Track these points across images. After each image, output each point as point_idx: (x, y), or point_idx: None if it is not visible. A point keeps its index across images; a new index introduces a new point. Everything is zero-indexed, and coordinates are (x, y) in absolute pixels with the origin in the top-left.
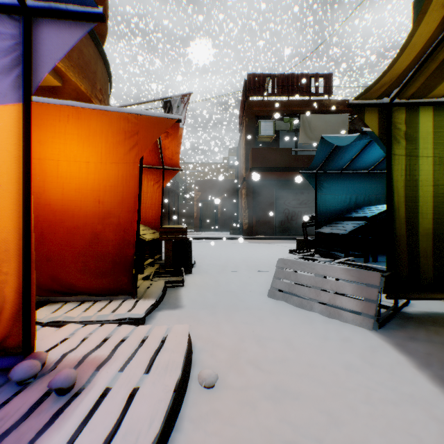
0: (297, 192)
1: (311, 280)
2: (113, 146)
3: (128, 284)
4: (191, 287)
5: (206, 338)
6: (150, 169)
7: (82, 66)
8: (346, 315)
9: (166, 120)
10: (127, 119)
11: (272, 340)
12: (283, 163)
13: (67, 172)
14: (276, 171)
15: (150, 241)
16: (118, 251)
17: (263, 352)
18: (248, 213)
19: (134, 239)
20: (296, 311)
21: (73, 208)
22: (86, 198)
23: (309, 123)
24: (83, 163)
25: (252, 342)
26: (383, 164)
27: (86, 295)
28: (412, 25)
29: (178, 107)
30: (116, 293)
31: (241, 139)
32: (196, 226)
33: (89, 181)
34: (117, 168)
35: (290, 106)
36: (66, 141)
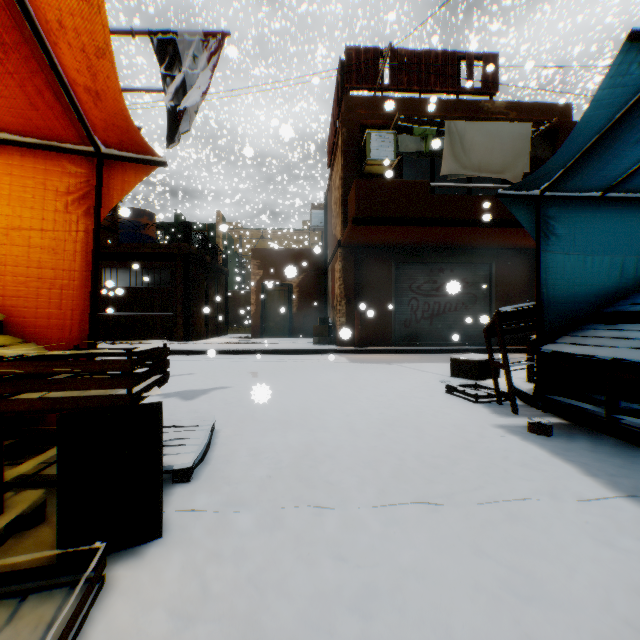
0: (432, 268)
1: None
2: None
3: None
4: None
5: None
6: (53, 155)
7: None
8: None
9: None
10: None
11: None
12: (414, 210)
13: None
14: (401, 225)
15: None
16: None
17: None
18: (346, 305)
19: None
20: None
21: None
22: None
23: (461, 137)
24: None
25: None
26: None
27: None
28: None
29: (195, 58)
30: None
31: (333, 175)
32: (255, 328)
33: None
34: None
35: (423, 110)
36: None
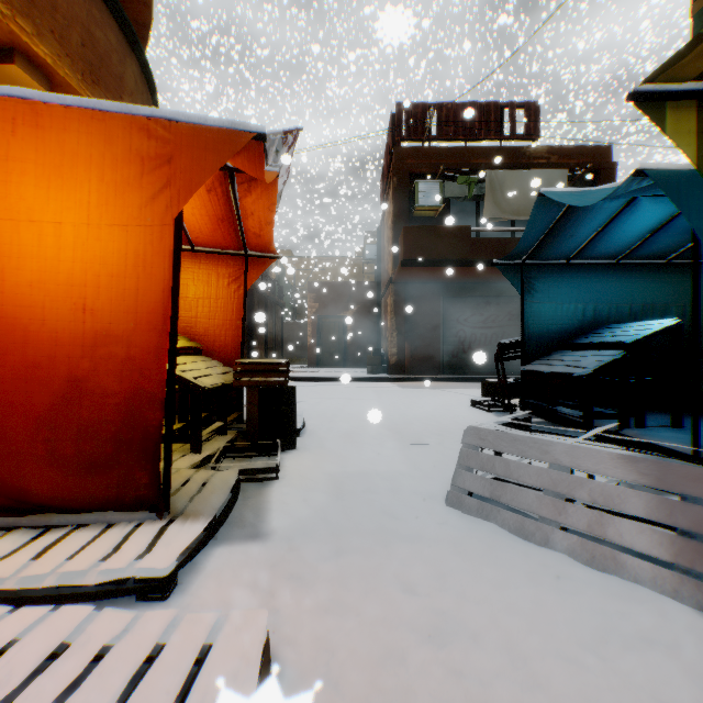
0: (479, 302)
1: (543, 477)
2: (116, 188)
3: (151, 487)
4: (291, 481)
5: (312, 638)
6: (222, 256)
7: (93, 62)
8: (634, 565)
9: (232, 135)
10: (148, 131)
11: (476, 646)
12: (457, 252)
13: (13, 244)
14: (445, 266)
15: (216, 389)
16: (129, 416)
17: (459, 696)
18: (398, 337)
19: (163, 391)
20: (514, 549)
21: (26, 323)
22: (55, 300)
23: (501, 184)
24: (49, 225)
25: (426, 653)
26: (647, 246)
27: (57, 512)
28: (692, 1)
29: (277, 152)
30: (123, 508)
31: (386, 215)
32: (311, 359)
33: (62, 264)
34: (125, 236)
35: (468, 157)
36: (10, 175)
